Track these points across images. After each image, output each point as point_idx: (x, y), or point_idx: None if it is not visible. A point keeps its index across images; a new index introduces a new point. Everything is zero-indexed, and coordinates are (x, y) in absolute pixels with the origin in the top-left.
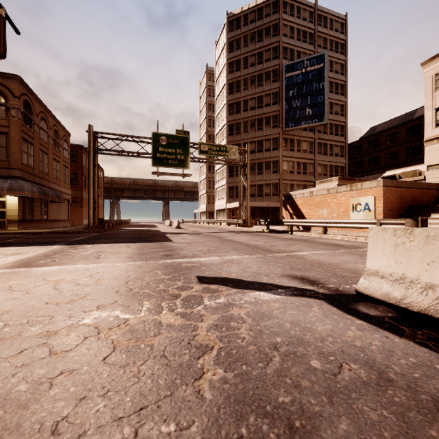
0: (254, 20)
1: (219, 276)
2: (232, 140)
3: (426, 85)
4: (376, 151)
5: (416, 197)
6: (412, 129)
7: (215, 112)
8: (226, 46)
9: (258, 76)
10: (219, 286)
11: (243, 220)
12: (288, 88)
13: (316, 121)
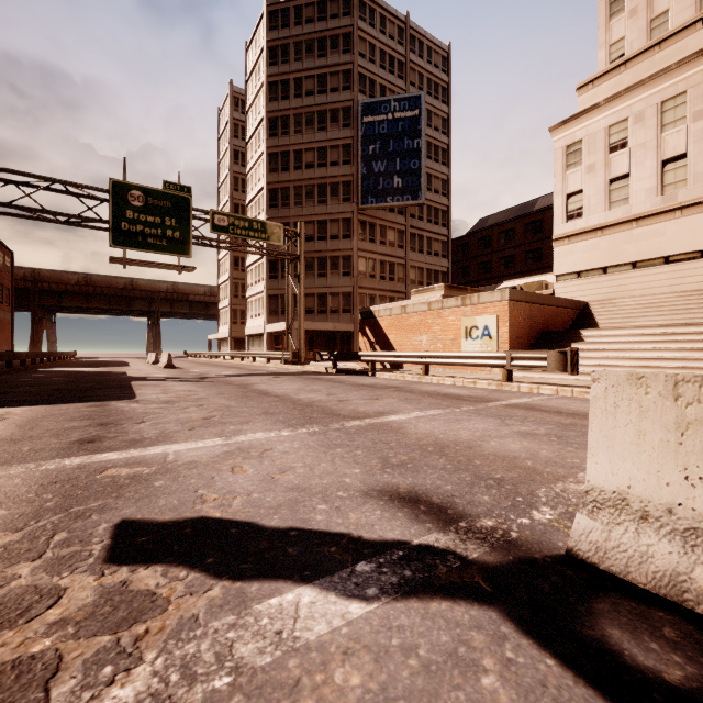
0: (313, 19)
1: (190, 517)
2: (276, 217)
3: (555, 160)
4: (488, 254)
5: (549, 319)
6: (532, 225)
7: (245, 166)
8: (264, 52)
9: (320, 114)
10: (167, 572)
11: (292, 353)
12: (367, 141)
13: (409, 198)
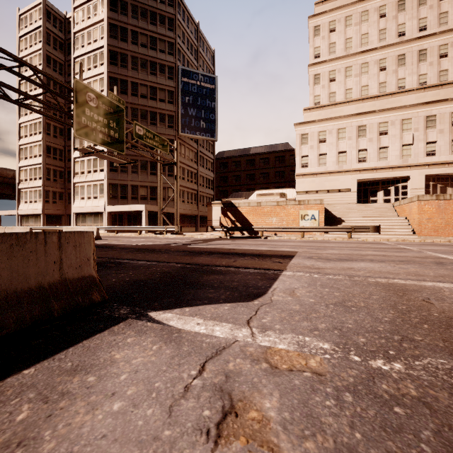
0: None
1: None
2: None
3: (296, 139)
4: (226, 172)
5: None
6: (250, 161)
7: (72, 75)
8: None
9: (152, 63)
10: None
11: (179, 227)
12: (184, 93)
13: (209, 135)
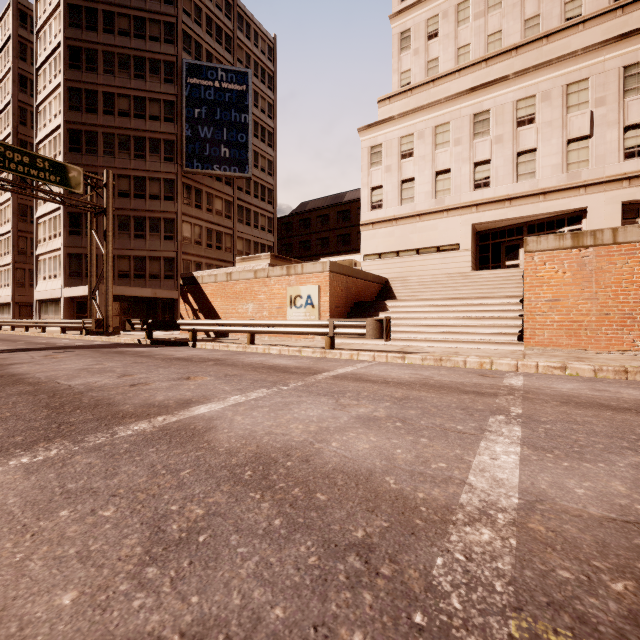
0: None
1: None
2: (78, 163)
3: (362, 157)
4: (308, 234)
5: (361, 291)
6: (342, 214)
7: (34, 95)
8: None
9: (137, 59)
10: None
11: (95, 321)
12: (192, 103)
13: (236, 169)
